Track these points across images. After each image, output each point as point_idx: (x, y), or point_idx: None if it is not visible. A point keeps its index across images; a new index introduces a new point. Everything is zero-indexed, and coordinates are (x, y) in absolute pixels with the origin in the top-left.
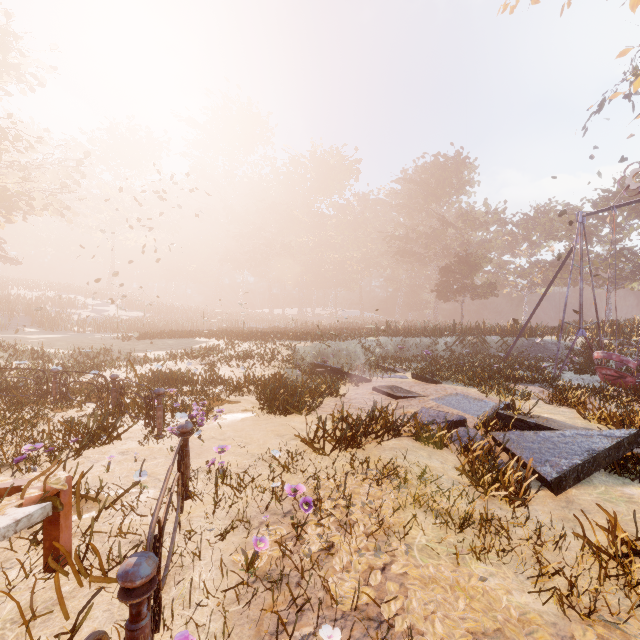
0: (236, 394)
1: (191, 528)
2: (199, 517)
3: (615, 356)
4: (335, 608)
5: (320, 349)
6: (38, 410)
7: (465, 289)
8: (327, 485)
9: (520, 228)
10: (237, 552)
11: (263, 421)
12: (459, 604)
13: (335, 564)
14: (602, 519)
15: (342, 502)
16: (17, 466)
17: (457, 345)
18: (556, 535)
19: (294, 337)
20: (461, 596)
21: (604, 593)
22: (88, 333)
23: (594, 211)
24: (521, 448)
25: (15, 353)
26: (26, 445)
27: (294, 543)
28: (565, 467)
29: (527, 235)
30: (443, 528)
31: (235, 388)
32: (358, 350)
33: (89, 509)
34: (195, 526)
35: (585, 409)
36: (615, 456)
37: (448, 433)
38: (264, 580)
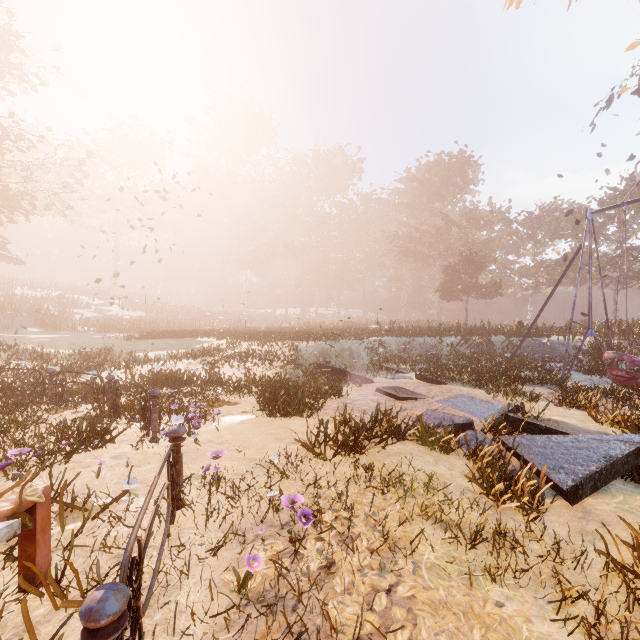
0: (236, 395)
1: (180, 542)
2: (190, 529)
3: (626, 357)
4: (335, 638)
5: (322, 349)
6: (32, 411)
7: (469, 289)
8: (328, 494)
9: (525, 227)
10: (229, 570)
11: (263, 423)
12: (474, 635)
13: (336, 585)
14: (623, 532)
15: (344, 513)
16: (3, 471)
17: (462, 345)
18: (575, 550)
19: (296, 337)
20: (476, 625)
21: (633, 619)
22: (90, 333)
23: (604, 208)
24: (533, 453)
25: (15, 353)
26: (12, 450)
27: (291, 559)
28: (581, 475)
29: (532, 234)
30: (453, 543)
31: (235, 389)
32: (361, 350)
33: (75, 519)
34: (186, 539)
35: (597, 412)
36: (634, 463)
37: (455, 437)
38: (257, 603)
